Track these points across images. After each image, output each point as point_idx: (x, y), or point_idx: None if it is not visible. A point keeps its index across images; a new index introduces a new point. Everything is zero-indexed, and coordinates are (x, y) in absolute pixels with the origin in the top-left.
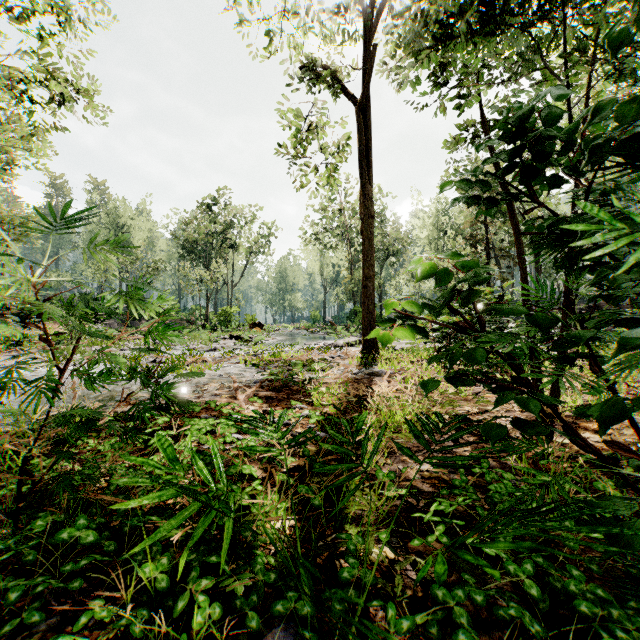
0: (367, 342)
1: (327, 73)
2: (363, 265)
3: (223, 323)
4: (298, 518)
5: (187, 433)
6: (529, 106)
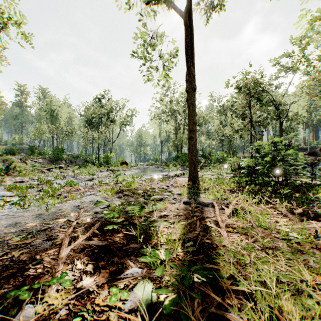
0: (191, 176)
1: None
2: (188, 123)
3: (106, 162)
4: None
5: None
6: None
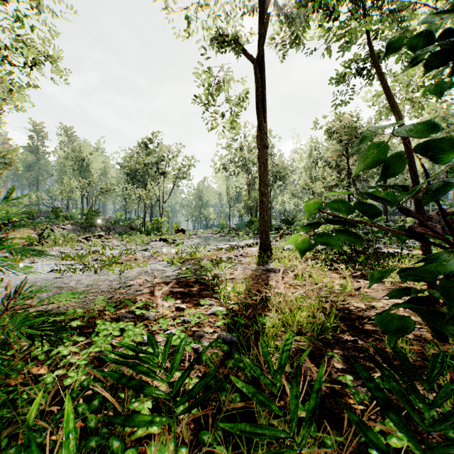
0: (263, 244)
1: (232, 34)
2: (260, 184)
3: (156, 229)
4: None
5: (95, 339)
6: None
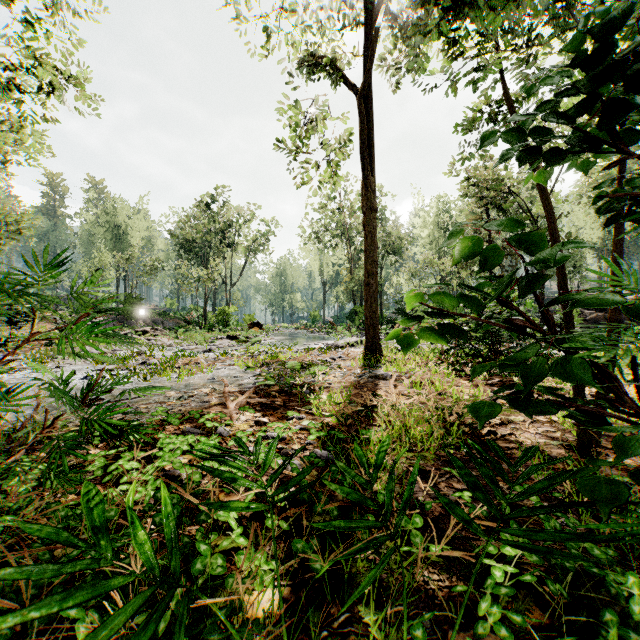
0: (370, 342)
1: (327, 57)
2: (365, 261)
3: (221, 323)
4: (292, 584)
5: (159, 454)
6: None
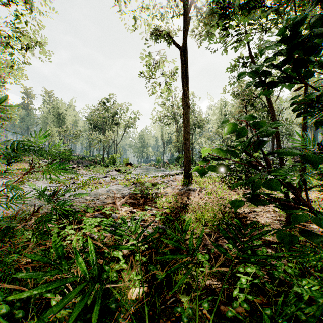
0: (186, 173)
1: (165, 31)
2: (184, 132)
3: (112, 163)
4: (148, 285)
5: (84, 227)
6: (305, 13)
